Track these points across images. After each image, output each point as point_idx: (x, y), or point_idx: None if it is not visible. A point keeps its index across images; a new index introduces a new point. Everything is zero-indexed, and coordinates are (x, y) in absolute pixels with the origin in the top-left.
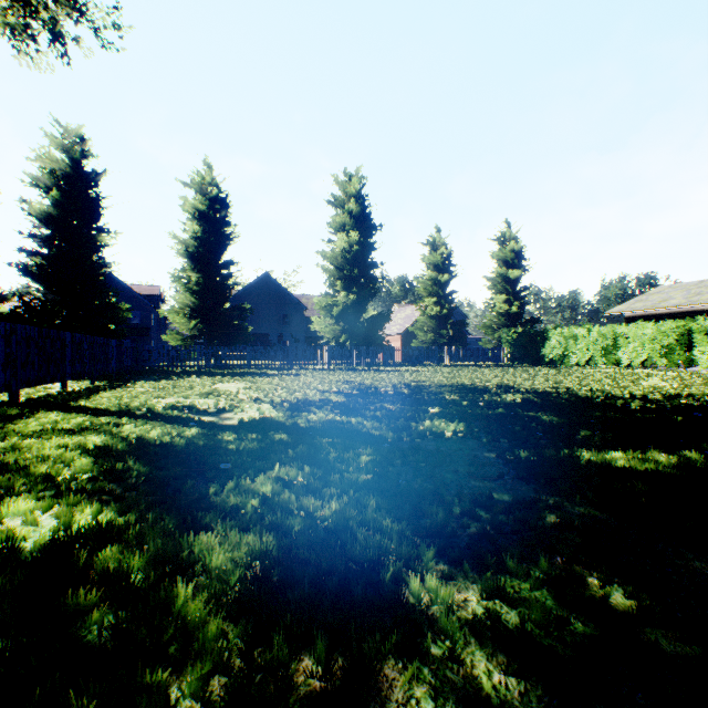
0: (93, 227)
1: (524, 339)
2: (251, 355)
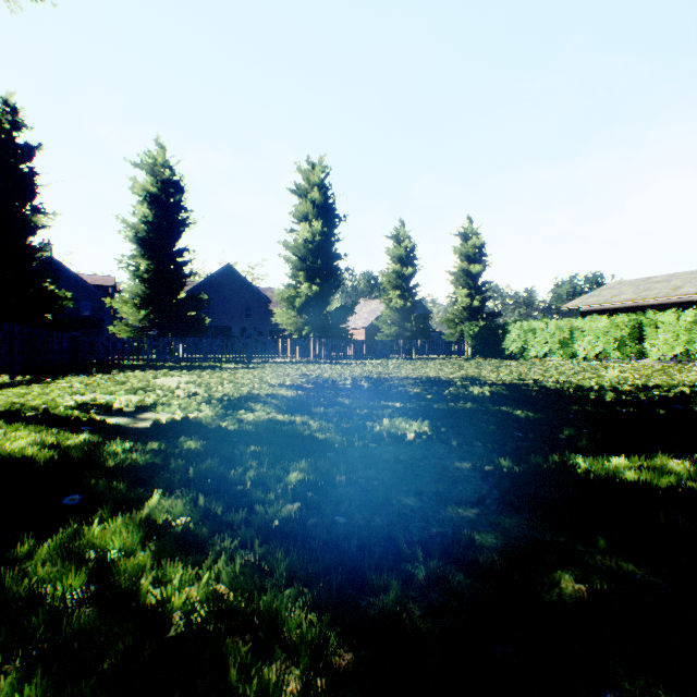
0: (27, 206)
1: (486, 332)
2: (207, 348)
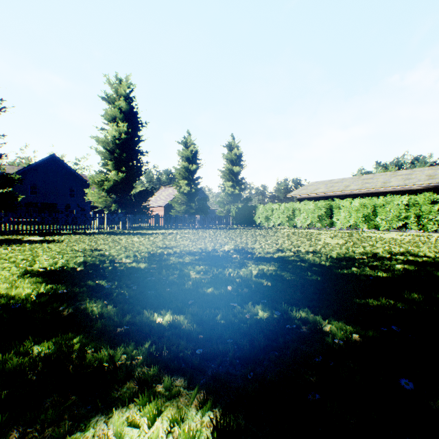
0: None
1: (243, 210)
2: (14, 222)
